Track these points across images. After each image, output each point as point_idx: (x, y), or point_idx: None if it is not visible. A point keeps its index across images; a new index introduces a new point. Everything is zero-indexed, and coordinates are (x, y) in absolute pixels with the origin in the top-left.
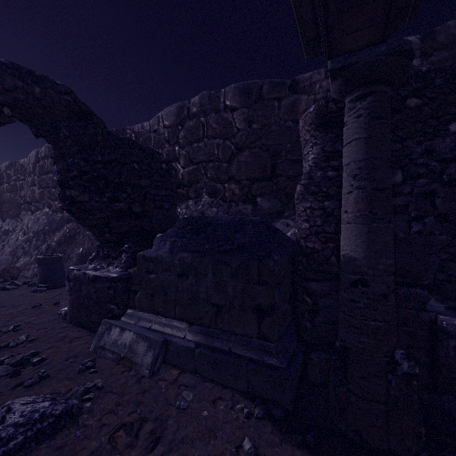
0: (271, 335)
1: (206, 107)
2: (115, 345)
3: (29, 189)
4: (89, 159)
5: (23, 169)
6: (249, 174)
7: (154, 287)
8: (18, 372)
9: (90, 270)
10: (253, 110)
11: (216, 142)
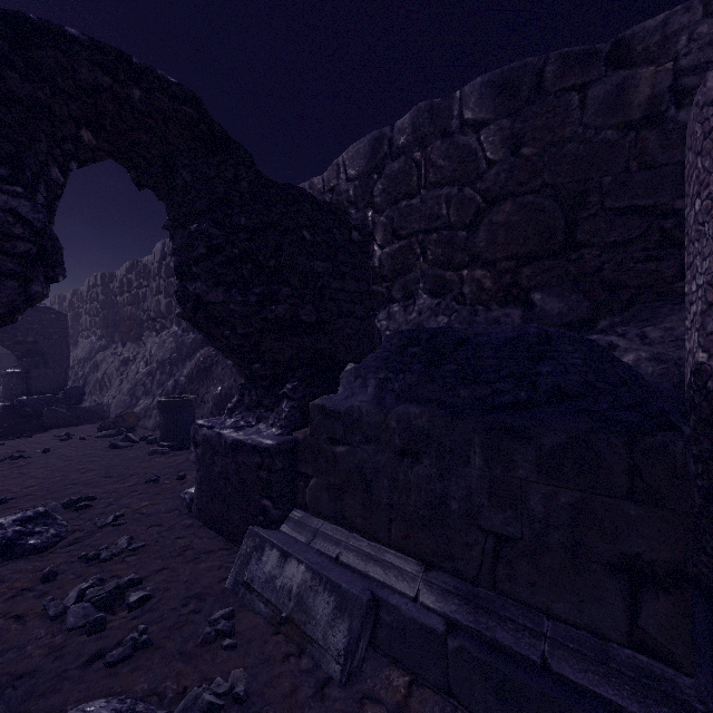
0: (677, 650)
1: (425, 132)
2: (271, 588)
3: (154, 299)
4: (225, 222)
5: (146, 271)
6: (513, 247)
7: (345, 473)
8: (100, 623)
9: (228, 428)
10: (523, 118)
11: (445, 192)
